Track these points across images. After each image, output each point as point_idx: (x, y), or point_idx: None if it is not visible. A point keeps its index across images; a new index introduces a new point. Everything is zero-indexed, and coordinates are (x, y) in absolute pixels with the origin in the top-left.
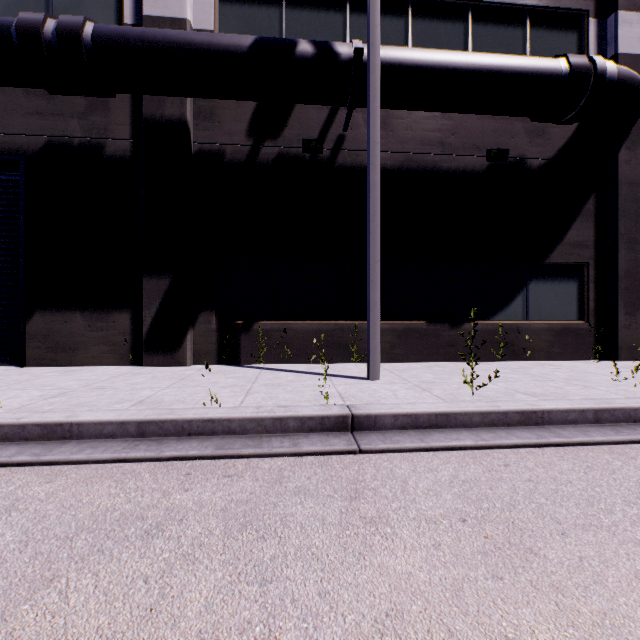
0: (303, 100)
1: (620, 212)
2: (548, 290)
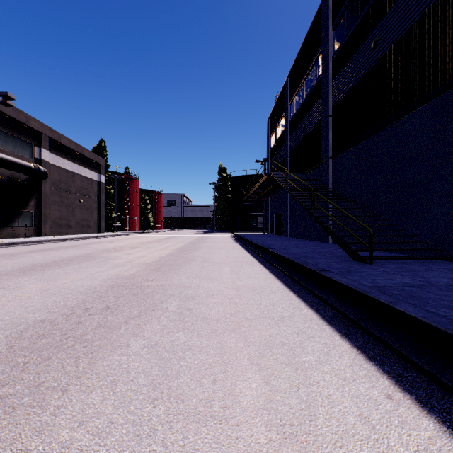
0: None
1: (42, 199)
2: (24, 218)
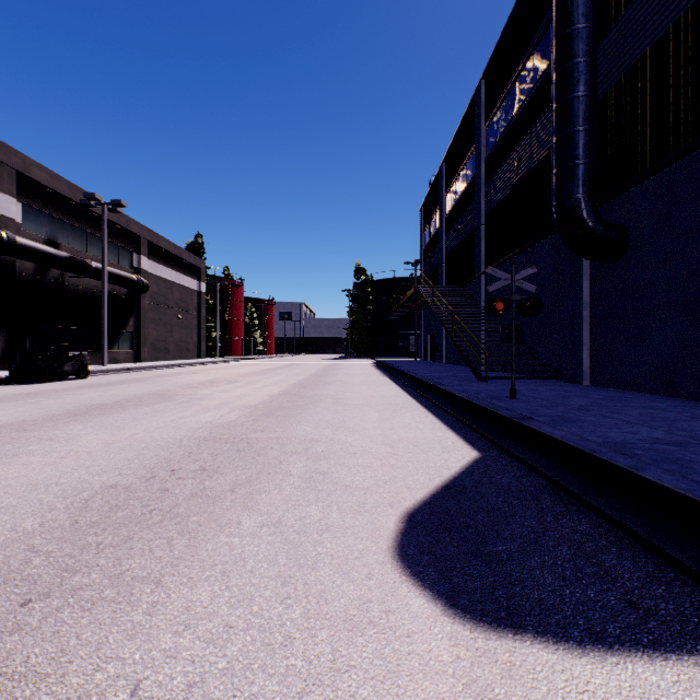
0: (71, 273)
1: (142, 317)
2: (124, 340)
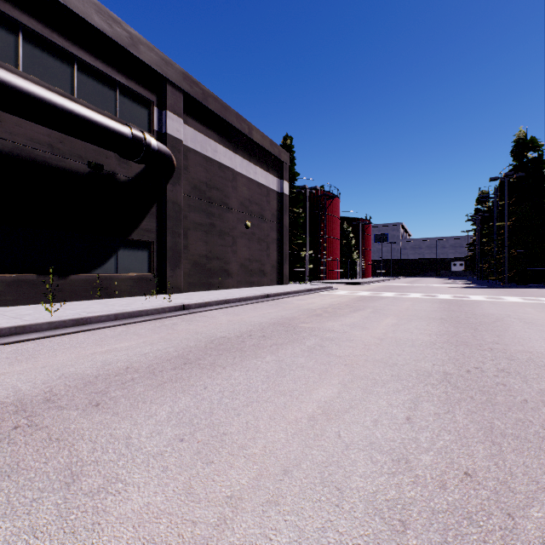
0: None
1: (168, 216)
2: (131, 255)
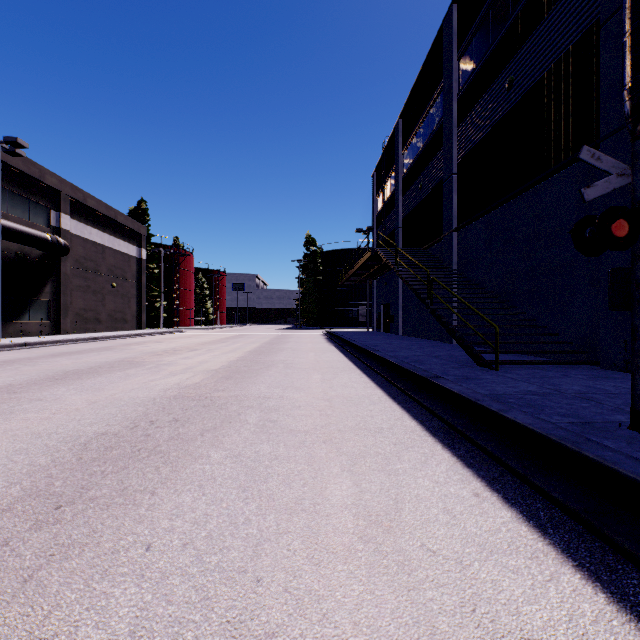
0: None
1: (62, 283)
2: (37, 309)
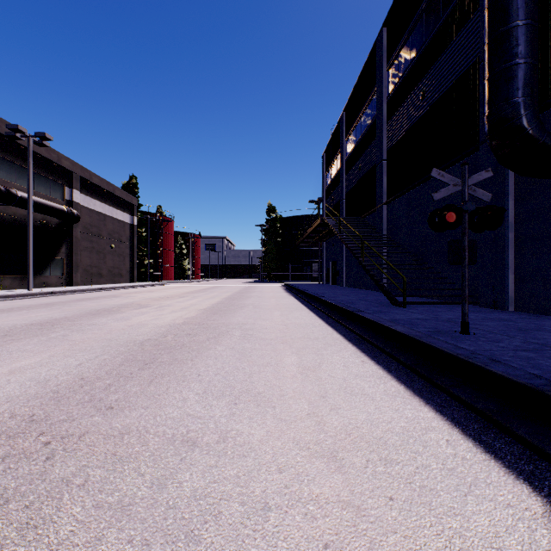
0: None
1: (74, 245)
2: (56, 266)
